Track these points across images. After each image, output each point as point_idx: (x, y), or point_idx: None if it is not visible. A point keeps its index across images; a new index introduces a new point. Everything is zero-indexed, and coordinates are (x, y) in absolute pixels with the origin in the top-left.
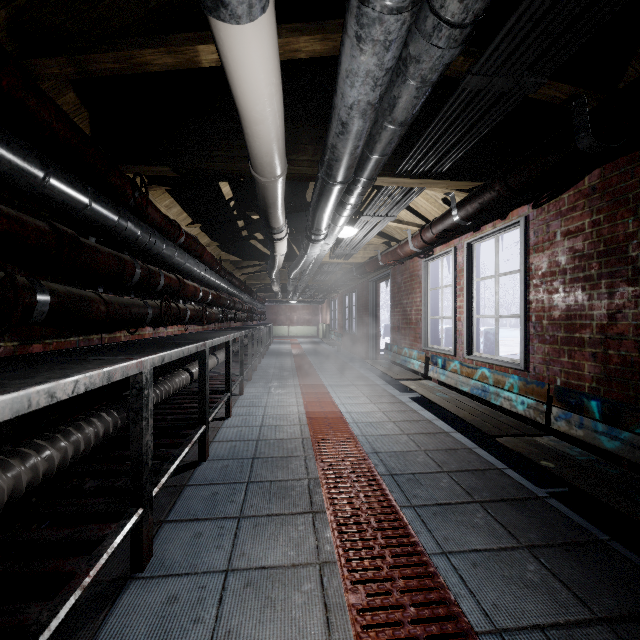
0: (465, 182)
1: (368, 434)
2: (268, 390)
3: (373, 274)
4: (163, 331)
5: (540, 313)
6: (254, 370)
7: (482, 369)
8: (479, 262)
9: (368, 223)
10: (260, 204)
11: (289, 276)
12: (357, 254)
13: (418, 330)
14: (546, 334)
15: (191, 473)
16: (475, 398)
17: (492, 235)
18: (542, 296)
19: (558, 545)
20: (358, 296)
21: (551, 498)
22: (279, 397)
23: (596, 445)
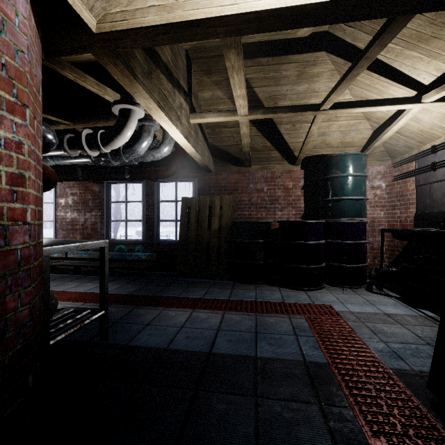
0: None
1: None
2: None
3: None
4: None
5: (62, 220)
6: None
7: None
8: None
9: None
10: None
11: None
12: None
13: None
14: (64, 227)
15: None
16: None
17: None
18: (63, 214)
19: (75, 279)
20: None
21: (70, 275)
22: None
23: (82, 257)
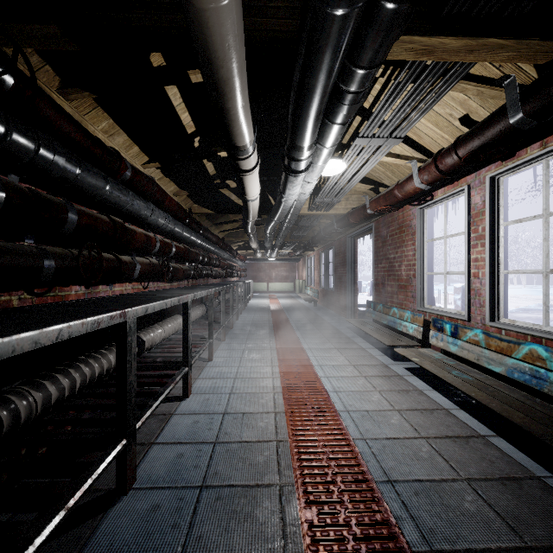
0: (551, 42)
1: (369, 436)
2: (241, 354)
3: (352, 229)
4: (105, 290)
5: None
6: (230, 328)
7: (531, 345)
8: (506, 201)
9: (362, 152)
10: (208, 90)
11: (265, 230)
12: (338, 205)
13: (410, 288)
14: None
15: (94, 526)
16: (505, 379)
17: (538, 159)
18: None
19: None
20: (335, 253)
21: None
22: (252, 364)
23: None
